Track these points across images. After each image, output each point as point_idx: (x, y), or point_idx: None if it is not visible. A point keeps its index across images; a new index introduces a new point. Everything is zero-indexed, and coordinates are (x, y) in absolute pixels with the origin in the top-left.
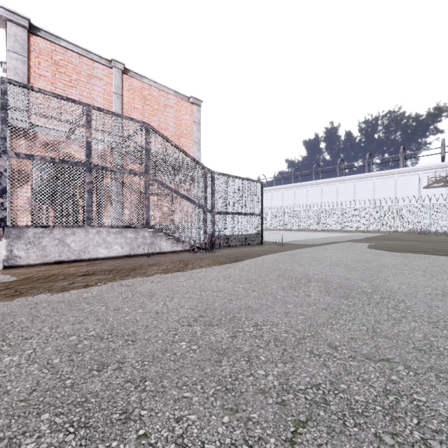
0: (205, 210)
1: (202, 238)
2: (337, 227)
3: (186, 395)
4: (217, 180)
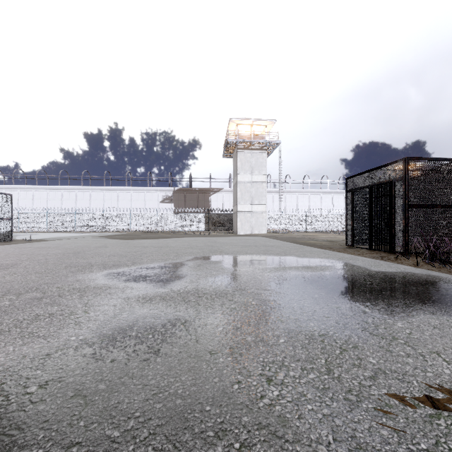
0: None
1: None
2: (99, 228)
3: None
4: None
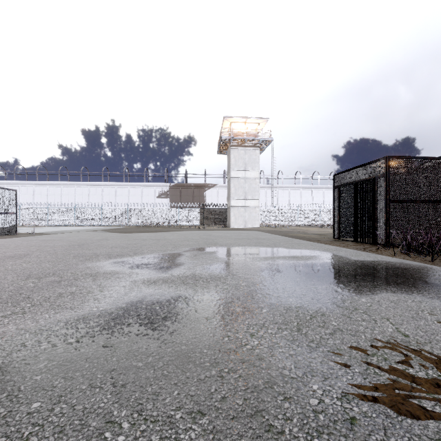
0: None
1: None
2: (98, 222)
3: None
4: None
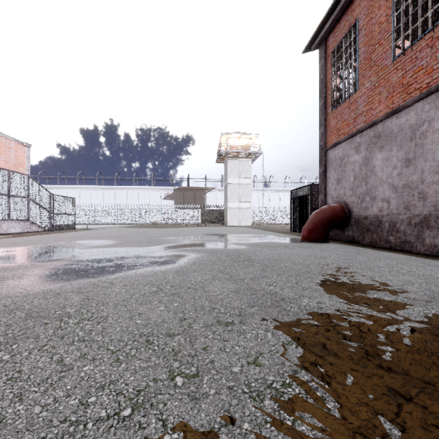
0: (51, 212)
1: (49, 226)
2: (114, 221)
3: (96, 234)
4: (55, 198)
